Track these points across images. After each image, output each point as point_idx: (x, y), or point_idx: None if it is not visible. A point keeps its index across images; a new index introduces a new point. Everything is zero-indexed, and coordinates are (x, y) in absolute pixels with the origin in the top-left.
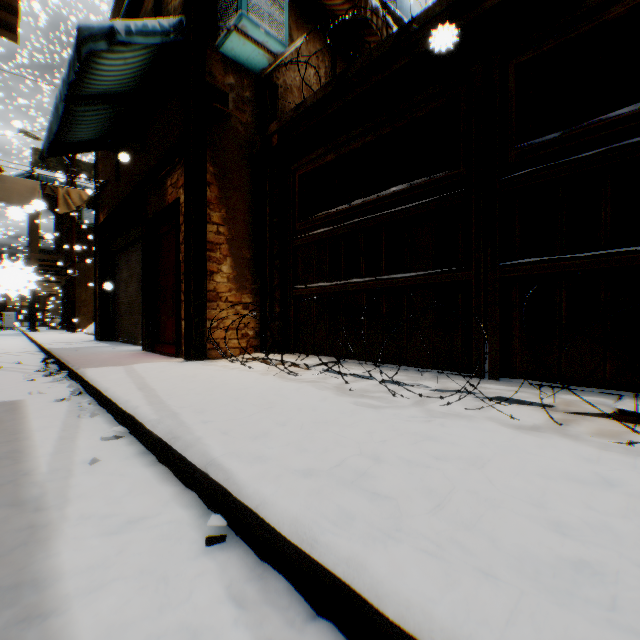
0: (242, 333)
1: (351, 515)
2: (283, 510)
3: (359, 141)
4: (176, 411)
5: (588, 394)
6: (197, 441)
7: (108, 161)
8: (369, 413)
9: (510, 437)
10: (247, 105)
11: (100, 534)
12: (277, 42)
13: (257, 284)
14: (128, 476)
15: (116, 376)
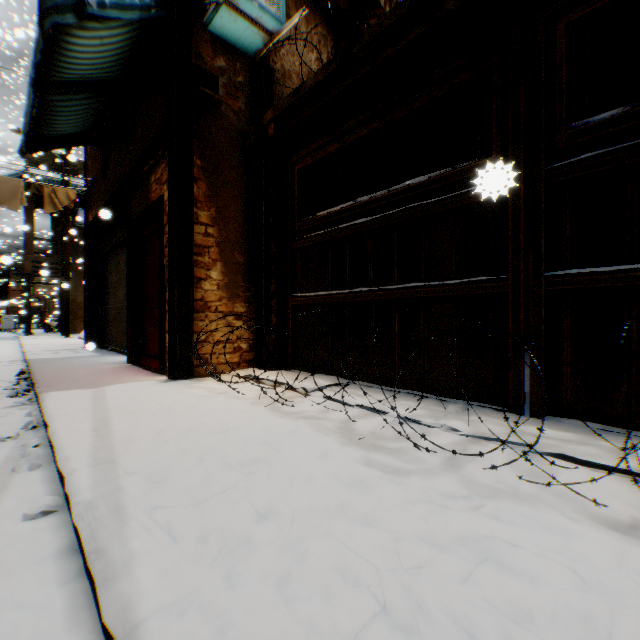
0: (234, 347)
1: None
2: None
3: (367, 128)
4: (121, 482)
5: None
6: (125, 565)
7: (96, 158)
8: (388, 488)
9: (615, 557)
10: (240, 91)
11: None
12: (273, 18)
13: (251, 291)
14: (26, 609)
15: (77, 407)
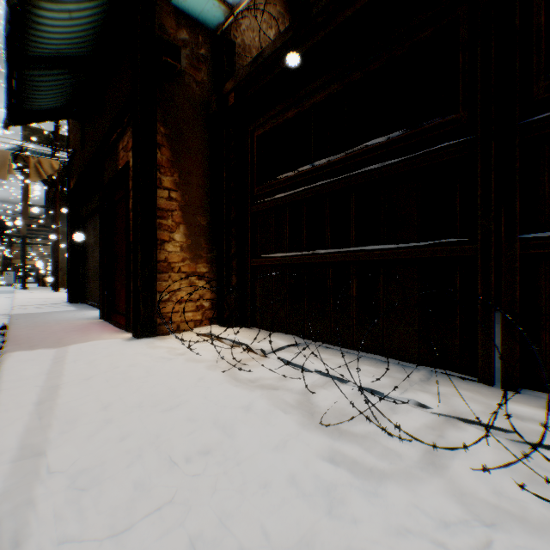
0: (197, 305)
1: None
2: None
3: (324, 92)
4: (36, 491)
5: None
6: None
7: (77, 131)
8: (361, 505)
9: None
10: (202, 63)
11: None
12: None
13: (213, 252)
14: None
15: (32, 371)
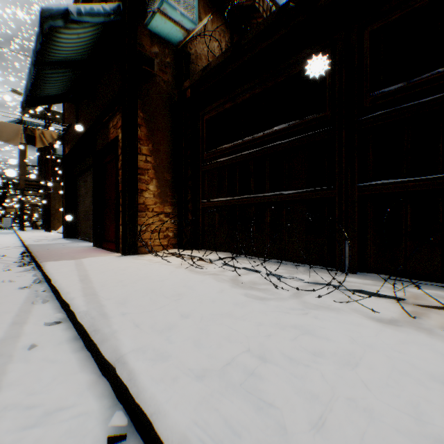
0: (164, 234)
1: (238, 430)
2: (173, 423)
3: (250, 93)
4: (103, 303)
5: (429, 287)
6: (112, 335)
7: (71, 110)
8: (256, 305)
9: (375, 332)
10: (168, 68)
11: (16, 428)
12: (189, 21)
13: (175, 199)
14: (57, 362)
15: (67, 269)
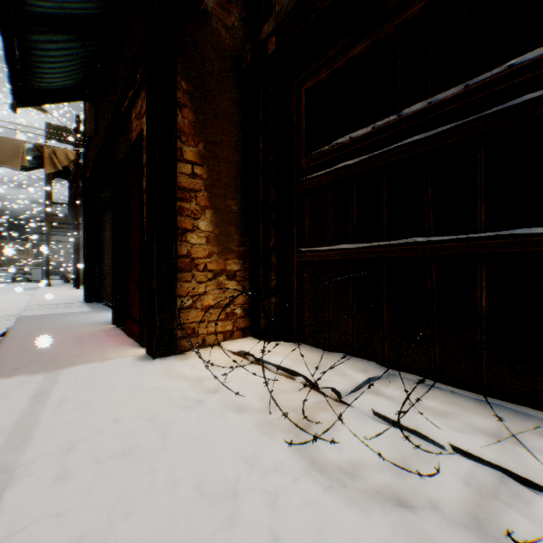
0: (226, 312)
1: None
2: None
3: (422, 1)
4: None
5: None
6: None
7: (91, 117)
8: None
9: None
10: (233, 5)
11: None
12: None
13: (246, 245)
14: None
15: None
